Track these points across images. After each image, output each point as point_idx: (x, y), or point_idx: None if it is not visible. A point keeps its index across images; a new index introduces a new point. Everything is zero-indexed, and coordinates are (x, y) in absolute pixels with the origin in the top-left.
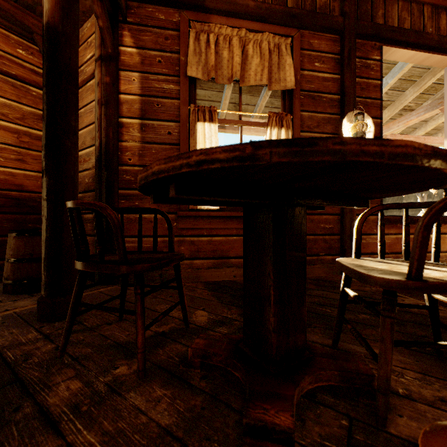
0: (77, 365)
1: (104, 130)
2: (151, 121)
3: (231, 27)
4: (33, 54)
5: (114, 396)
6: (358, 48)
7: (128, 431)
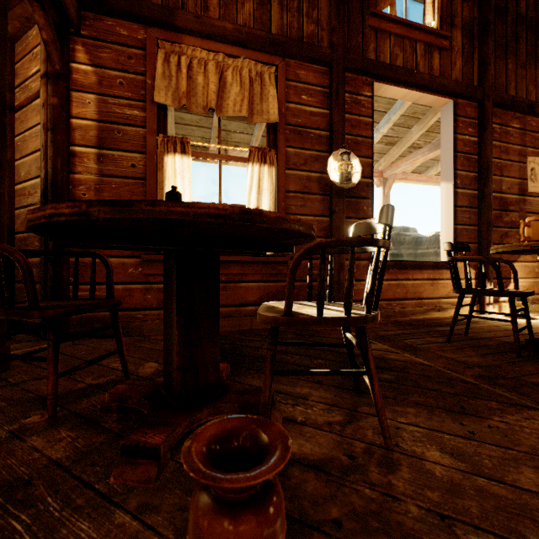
0: None
1: (50, 160)
2: (110, 151)
3: (207, 50)
4: None
5: (13, 440)
6: (349, 83)
7: (16, 465)
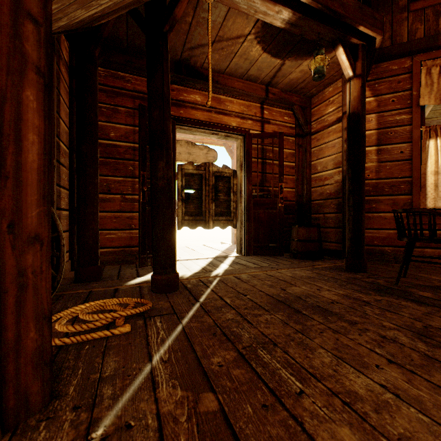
0: (414, 288)
1: None
2: (385, 146)
3: None
4: (290, 117)
5: None
6: None
7: None
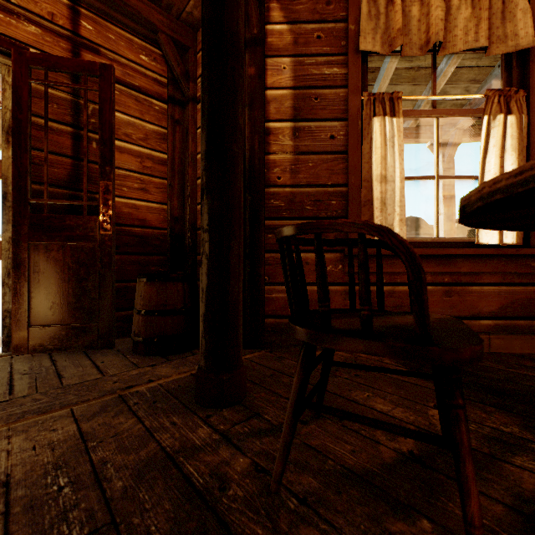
0: (318, 520)
1: (248, 140)
2: (306, 123)
3: None
4: (155, 59)
5: None
6: None
7: None
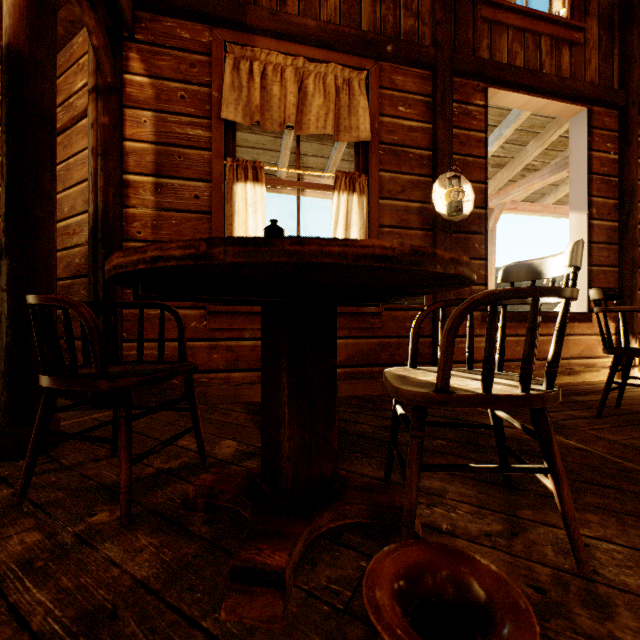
0: (41, 514)
1: (101, 192)
2: (170, 180)
3: (284, 54)
4: None
5: (82, 548)
6: (456, 89)
7: (92, 587)
